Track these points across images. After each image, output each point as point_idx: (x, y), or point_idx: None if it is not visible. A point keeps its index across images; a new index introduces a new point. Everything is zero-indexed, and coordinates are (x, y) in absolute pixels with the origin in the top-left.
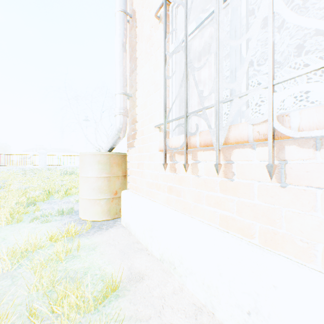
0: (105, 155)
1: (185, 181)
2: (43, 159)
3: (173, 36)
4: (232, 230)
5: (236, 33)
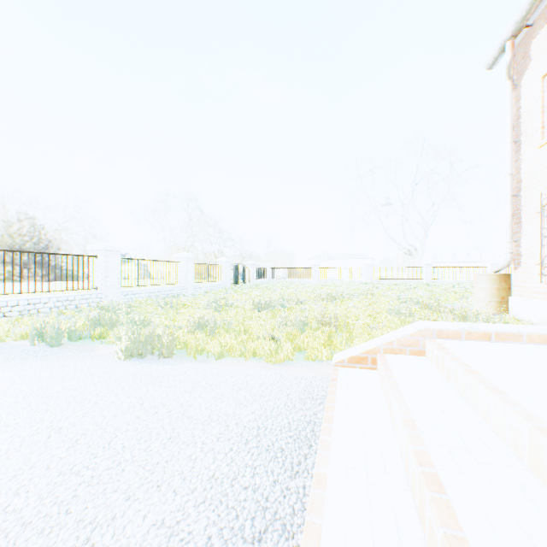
0: (495, 275)
1: None
2: (368, 272)
3: (546, 221)
4: None
5: None
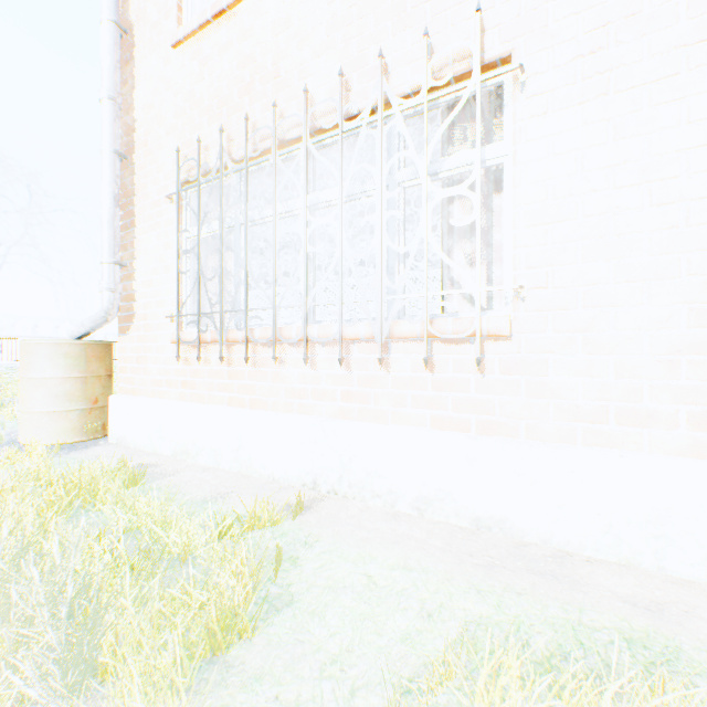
0: (78, 345)
1: (200, 373)
2: None
3: (188, 221)
4: (235, 406)
5: (239, 259)
